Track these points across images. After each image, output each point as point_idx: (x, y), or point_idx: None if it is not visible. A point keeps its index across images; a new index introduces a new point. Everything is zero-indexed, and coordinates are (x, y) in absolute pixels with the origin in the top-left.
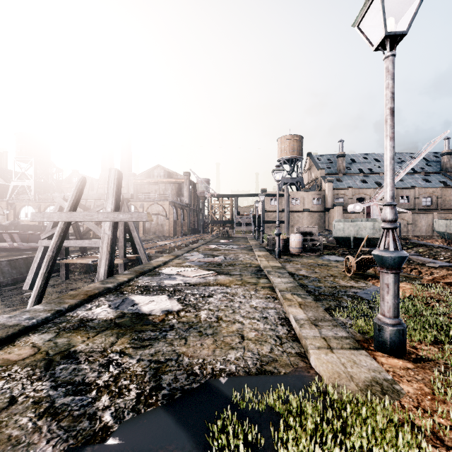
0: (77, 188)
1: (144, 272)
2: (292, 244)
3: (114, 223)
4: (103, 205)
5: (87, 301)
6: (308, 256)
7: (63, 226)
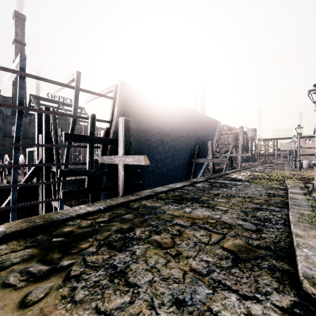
0: (231, 148)
1: (248, 168)
2: (303, 164)
3: (241, 156)
4: (224, 150)
5: (244, 169)
6: (311, 168)
7: (229, 157)
